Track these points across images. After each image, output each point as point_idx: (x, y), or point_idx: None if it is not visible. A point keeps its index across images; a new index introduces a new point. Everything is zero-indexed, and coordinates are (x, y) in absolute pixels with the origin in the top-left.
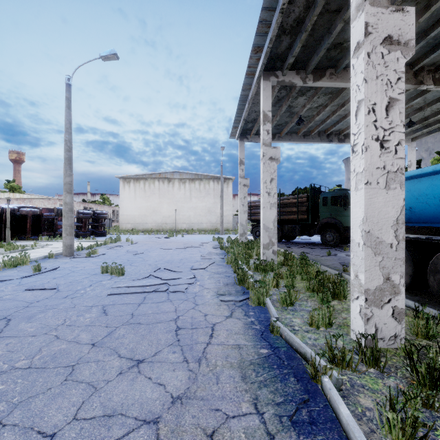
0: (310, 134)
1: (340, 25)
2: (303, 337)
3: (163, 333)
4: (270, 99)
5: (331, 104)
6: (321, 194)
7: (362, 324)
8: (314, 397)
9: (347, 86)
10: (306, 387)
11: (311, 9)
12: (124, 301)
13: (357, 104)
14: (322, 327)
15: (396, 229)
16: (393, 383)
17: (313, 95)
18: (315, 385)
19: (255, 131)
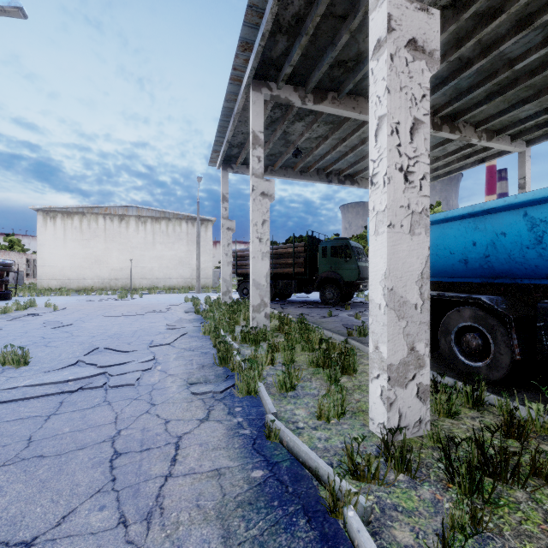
0: (308, 171)
1: (346, 37)
2: (311, 439)
3: (87, 470)
4: (262, 116)
5: (332, 136)
6: (320, 243)
7: (384, 411)
8: (336, 547)
9: (350, 116)
10: (323, 529)
11: (314, 6)
12: (19, 414)
13: (377, 120)
14: (334, 418)
15: (421, 285)
16: (429, 494)
17: (313, 121)
18: (334, 522)
19: (242, 159)
